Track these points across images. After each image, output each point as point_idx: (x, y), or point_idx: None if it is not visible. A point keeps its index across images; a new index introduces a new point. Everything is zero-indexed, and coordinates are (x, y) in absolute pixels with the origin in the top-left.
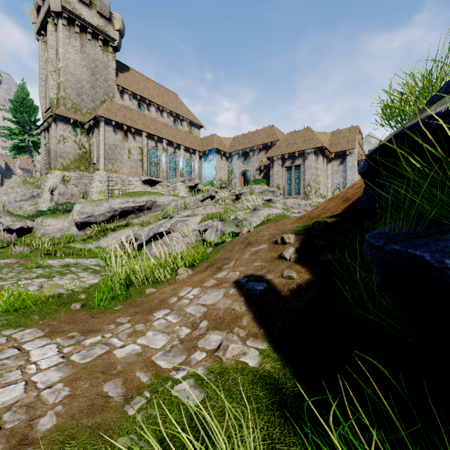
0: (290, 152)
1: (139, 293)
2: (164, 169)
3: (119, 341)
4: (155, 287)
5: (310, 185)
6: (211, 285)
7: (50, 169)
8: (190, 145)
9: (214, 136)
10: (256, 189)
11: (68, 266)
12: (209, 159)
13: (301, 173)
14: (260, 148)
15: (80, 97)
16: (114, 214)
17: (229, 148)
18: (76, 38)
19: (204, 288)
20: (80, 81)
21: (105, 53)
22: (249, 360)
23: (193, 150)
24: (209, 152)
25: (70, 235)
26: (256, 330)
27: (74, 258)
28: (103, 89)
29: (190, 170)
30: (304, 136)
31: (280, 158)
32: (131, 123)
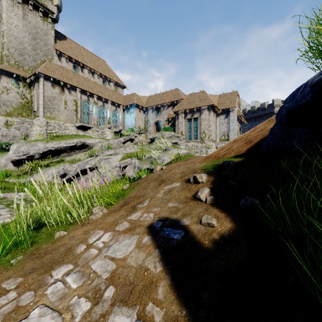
0: (190, 108)
1: (48, 236)
2: (95, 117)
3: None
4: (66, 229)
5: (204, 133)
6: (123, 230)
7: None
8: (116, 101)
9: (134, 94)
10: (166, 134)
11: None
12: (130, 112)
13: (198, 123)
14: (168, 104)
15: (22, 56)
16: (48, 152)
17: (146, 104)
18: (18, 7)
19: (116, 233)
20: (22, 43)
21: (45, 23)
22: None
23: (118, 104)
24: (130, 106)
25: (7, 170)
26: (177, 311)
27: (5, 192)
28: (43, 52)
29: (115, 119)
30: (200, 96)
31: (183, 112)
32: (67, 80)
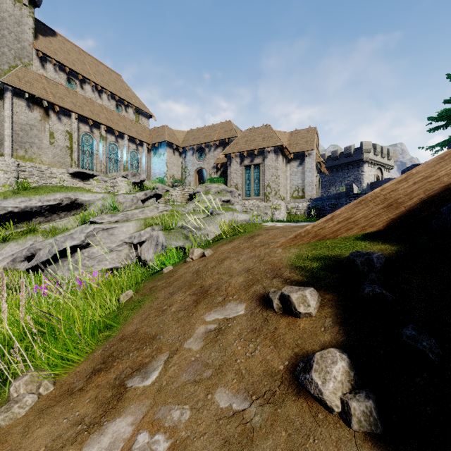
0: (249, 149)
1: None
2: (102, 160)
3: None
4: None
5: (270, 186)
6: None
7: None
8: (137, 136)
9: (166, 127)
10: (212, 188)
11: None
12: (159, 153)
13: (260, 172)
14: (217, 143)
15: None
16: (8, 216)
17: (183, 142)
18: None
19: None
20: None
21: (16, 5)
22: None
23: (139, 141)
24: (159, 145)
25: None
26: None
27: None
28: (14, 51)
29: (136, 164)
30: (264, 133)
31: (238, 155)
32: (55, 99)
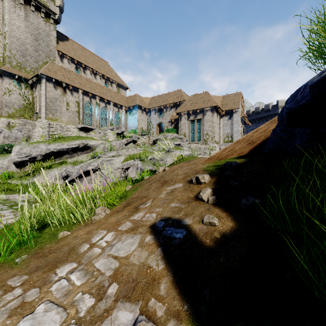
0: (193, 109)
1: (52, 236)
2: (97, 119)
3: None
4: (70, 229)
5: (208, 134)
6: (126, 229)
7: None
8: (118, 102)
9: (137, 95)
10: (168, 136)
11: None
12: (133, 113)
13: (201, 125)
14: (171, 105)
15: (24, 57)
16: (51, 154)
17: (148, 105)
18: (20, 8)
19: (119, 233)
20: (24, 44)
21: (47, 24)
22: None
23: (120, 105)
24: (133, 107)
25: (10, 172)
26: (179, 306)
27: (8, 194)
28: (45, 53)
29: (118, 121)
30: (204, 97)
31: (186, 113)
32: (69, 81)
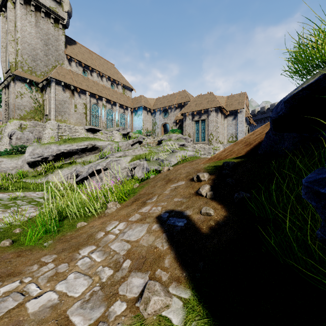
0: (197, 110)
1: (71, 226)
2: (104, 120)
3: (36, 288)
4: (86, 221)
5: (212, 134)
6: (135, 220)
7: (9, 118)
8: (124, 103)
9: (142, 96)
10: (173, 136)
11: (15, 199)
12: (138, 114)
13: (206, 125)
14: (176, 106)
15: (35, 62)
16: (61, 154)
17: (153, 106)
18: (31, 15)
19: (130, 223)
20: (35, 49)
21: (56, 29)
22: (173, 315)
23: (126, 106)
24: (138, 108)
25: (23, 171)
26: (179, 273)
27: (24, 191)
28: (54, 57)
29: (123, 122)
30: (208, 98)
31: (190, 114)
32: (77, 84)
